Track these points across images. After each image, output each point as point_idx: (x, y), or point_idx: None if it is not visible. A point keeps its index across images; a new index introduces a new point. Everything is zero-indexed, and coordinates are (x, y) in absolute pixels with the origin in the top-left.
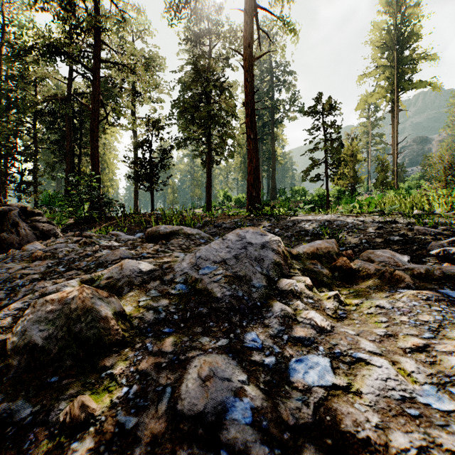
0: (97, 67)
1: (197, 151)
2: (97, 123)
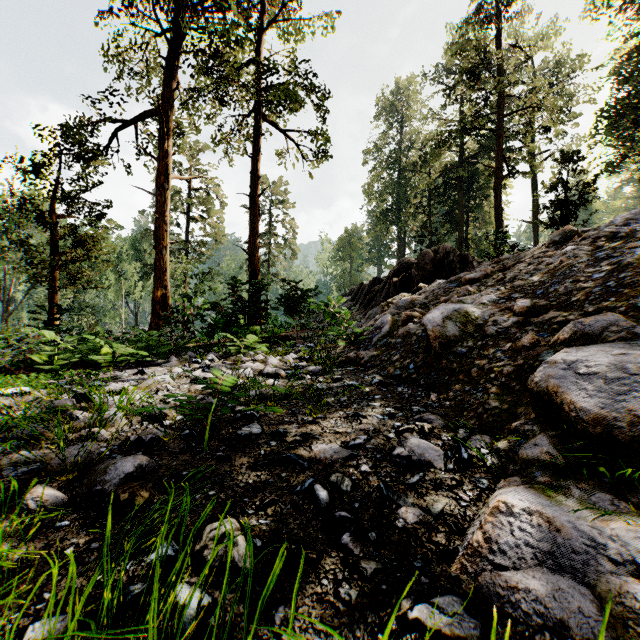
0: (501, 124)
1: None
2: (500, 180)
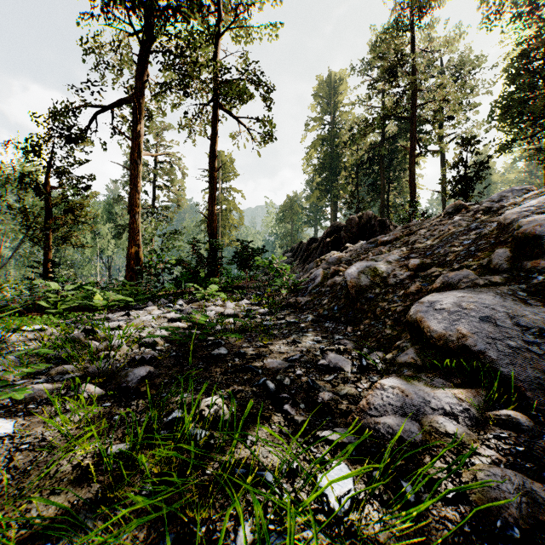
0: (414, 112)
1: (532, 149)
2: (413, 158)
